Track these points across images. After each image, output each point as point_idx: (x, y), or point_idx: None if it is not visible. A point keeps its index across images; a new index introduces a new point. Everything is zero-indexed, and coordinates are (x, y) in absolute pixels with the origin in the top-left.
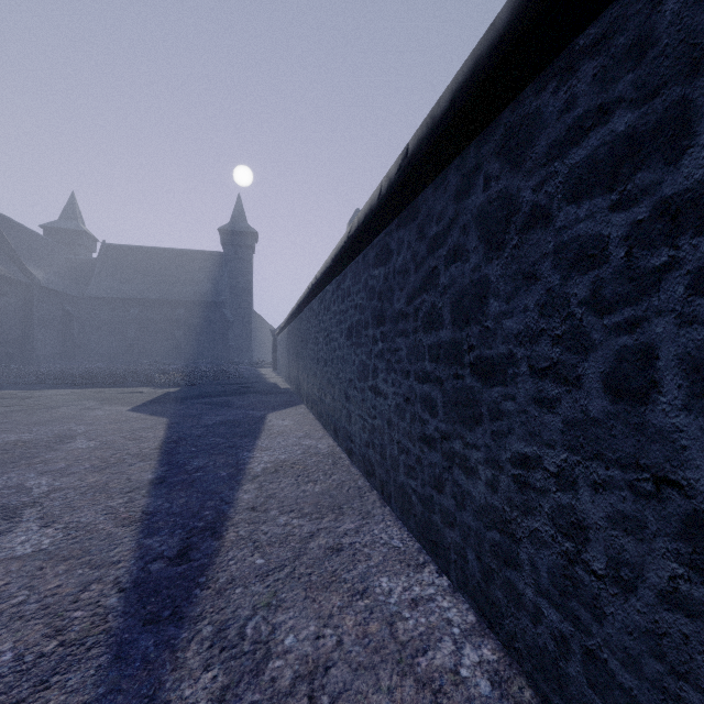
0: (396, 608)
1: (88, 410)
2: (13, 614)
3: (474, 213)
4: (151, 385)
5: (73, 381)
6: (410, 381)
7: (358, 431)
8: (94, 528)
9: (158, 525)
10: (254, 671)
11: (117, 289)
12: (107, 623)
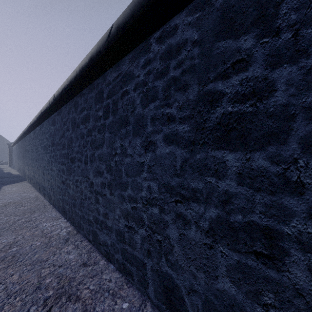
0: (46, 228)
1: None
2: None
3: (71, 119)
4: None
5: None
6: (60, 165)
7: (47, 186)
8: None
9: None
10: None
11: None
12: None
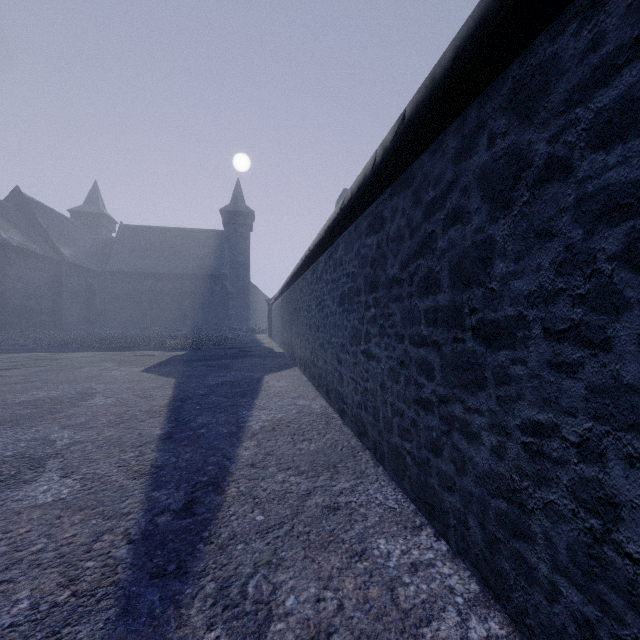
0: (396, 573)
1: (107, 371)
2: (32, 561)
3: (477, 174)
4: (161, 349)
5: (94, 345)
6: (405, 345)
7: (350, 393)
8: (107, 480)
9: (166, 478)
10: (256, 633)
11: (132, 265)
12: (116, 574)
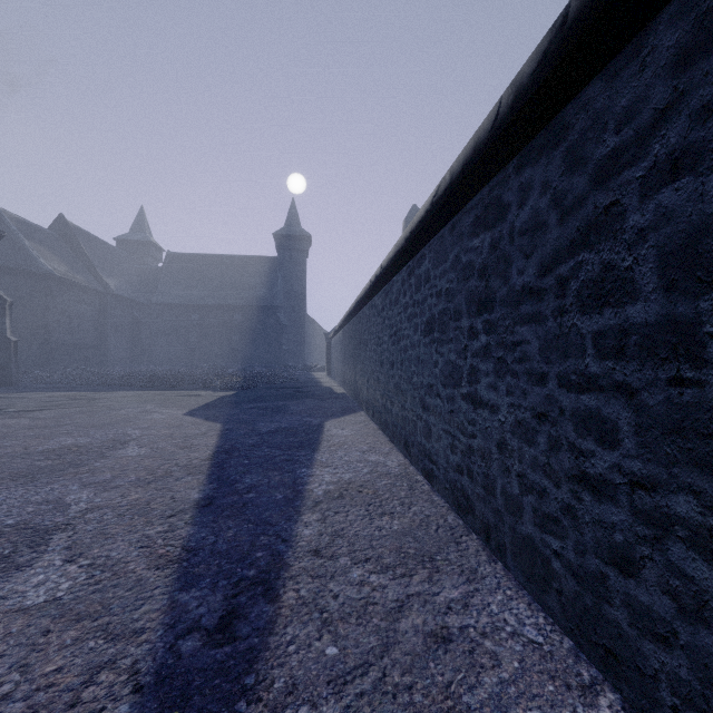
0: None
1: (146, 413)
2: None
3: None
4: (208, 388)
5: (137, 383)
6: (548, 388)
7: (442, 450)
8: (122, 569)
9: (199, 570)
10: None
11: (180, 296)
12: None
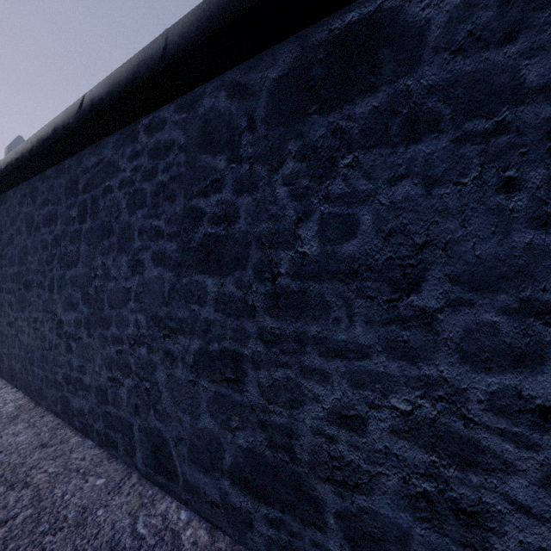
0: None
1: None
2: None
3: (24, 215)
4: None
5: None
6: (4, 293)
7: None
8: None
9: None
10: None
11: None
12: None
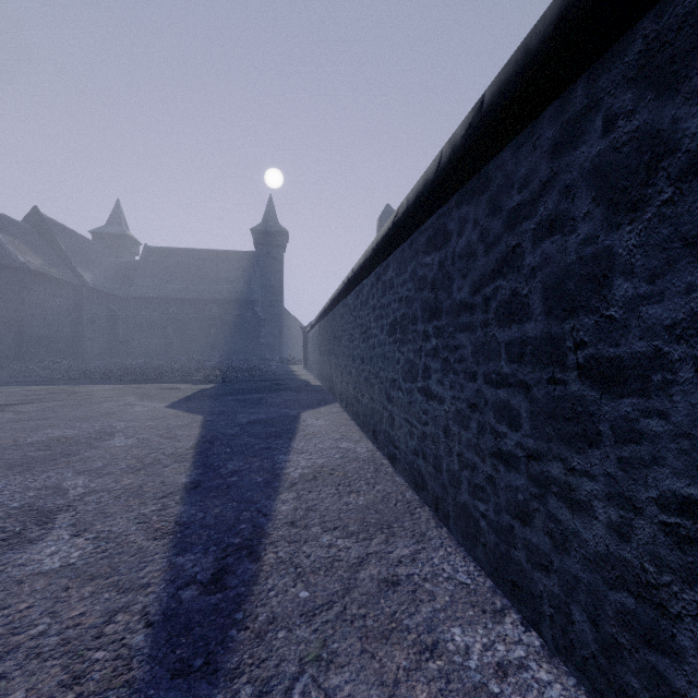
0: (479, 677)
1: (128, 406)
2: (31, 649)
3: (585, 168)
4: (187, 381)
5: (116, 376)
6: (478, 384)
7: (403, 437)
8: (124, 540)
9: (192, 539)
10: None
11: (157, 289)
12: (130, 670)
